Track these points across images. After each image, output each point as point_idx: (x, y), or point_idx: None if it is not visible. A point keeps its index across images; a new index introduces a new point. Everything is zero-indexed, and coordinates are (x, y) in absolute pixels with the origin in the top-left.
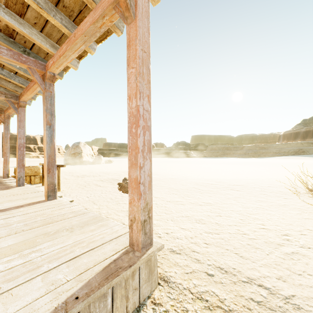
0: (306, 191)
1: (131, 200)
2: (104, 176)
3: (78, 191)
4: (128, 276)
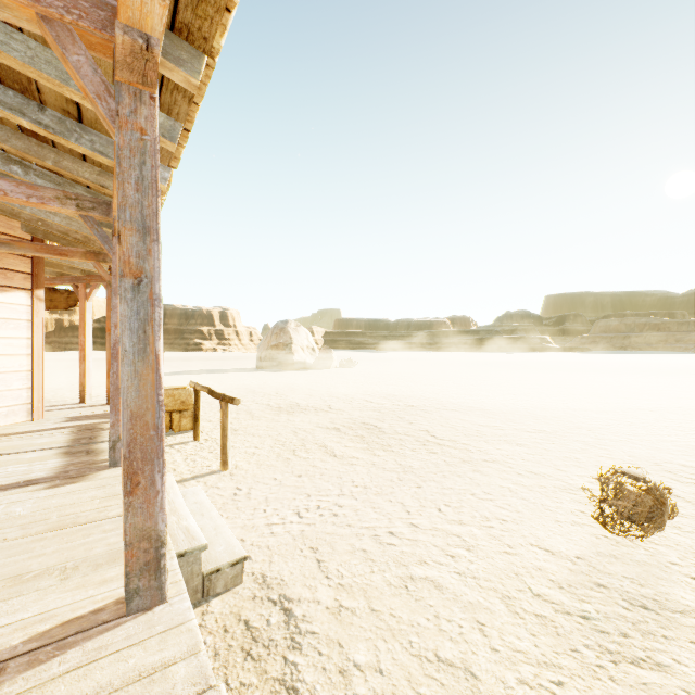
0: None
1: None
2: (341, 413)
3: (273, 478)
4: None
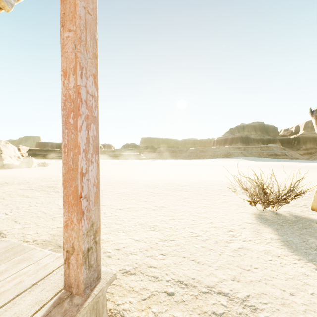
0: (240, 188)
1: (68, 222)
2: (35, 183)
3: None
4: None
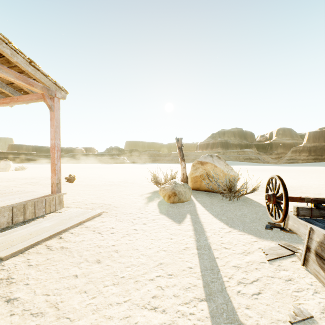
0: None
1: (52, 176)
2: (21, 181)
3: None
4: (51, 199)
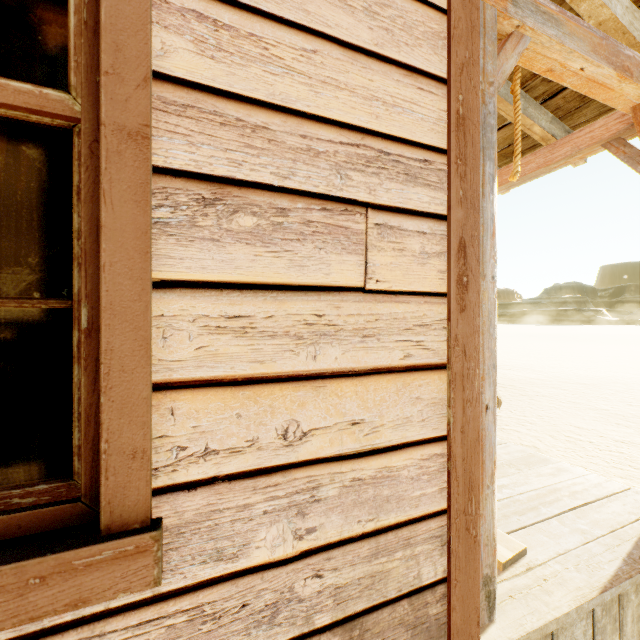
0: None
1: None
2: None
3: None
4: None
